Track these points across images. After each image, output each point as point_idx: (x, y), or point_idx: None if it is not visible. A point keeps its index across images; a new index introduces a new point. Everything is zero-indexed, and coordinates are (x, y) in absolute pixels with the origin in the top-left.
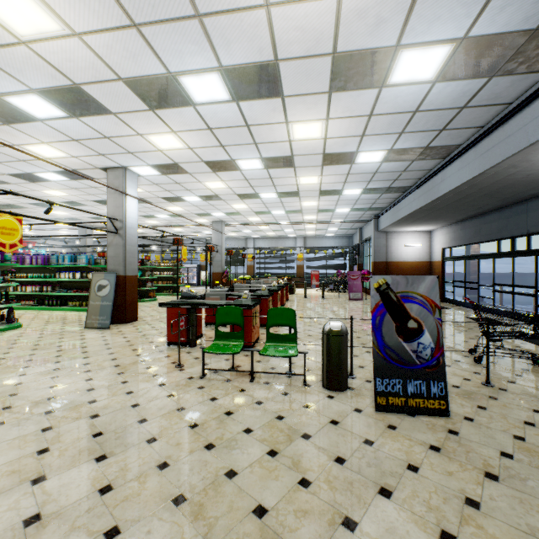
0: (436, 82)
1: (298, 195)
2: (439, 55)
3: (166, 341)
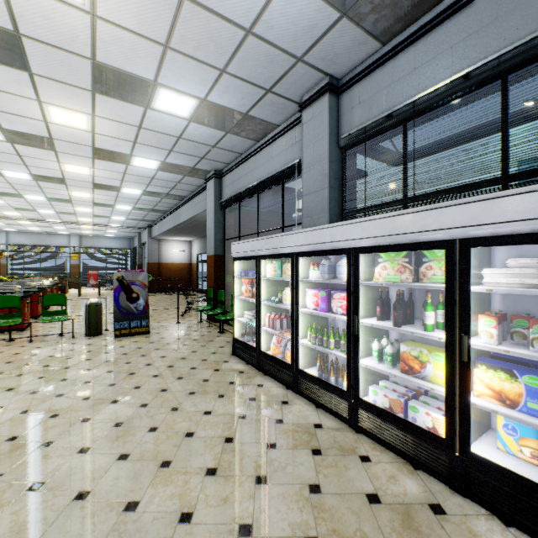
0: (159, 171)
1: (71, 202)
2: (155, 163)
3: None
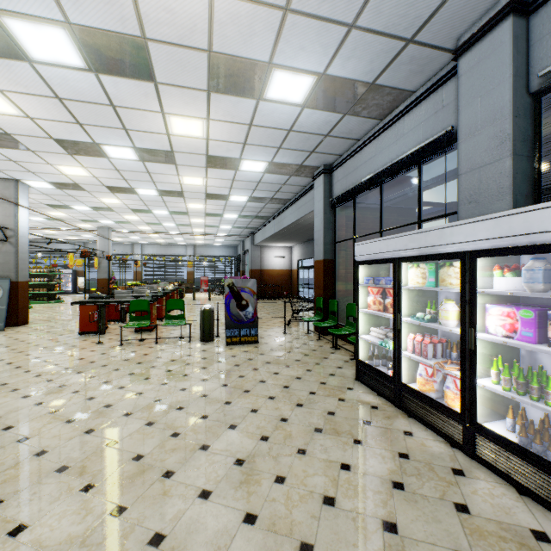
0: (265, 173)
1: (188, 214)
2: (262, 165)
3: (75, 333)
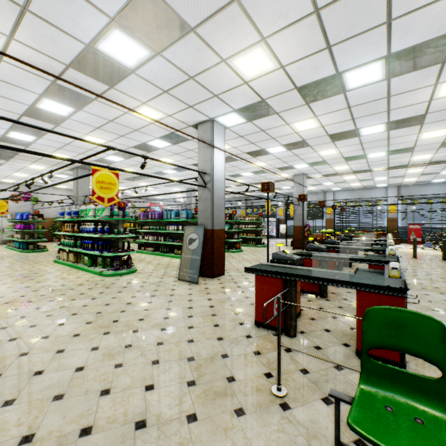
0: None
1: (420, 122)
2: None
3: (253, 315)
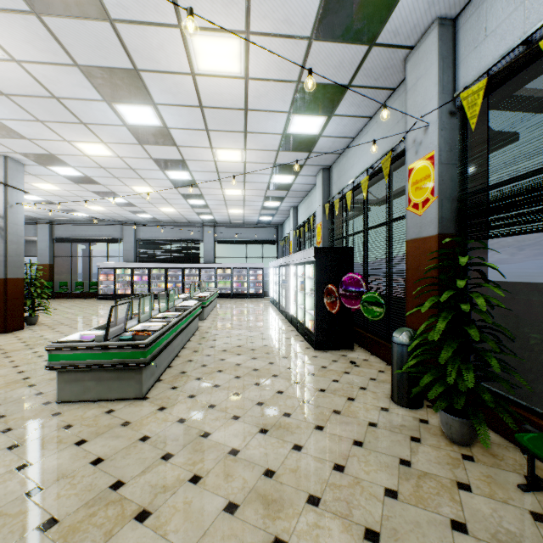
0: None
1: None
2: None
3: None
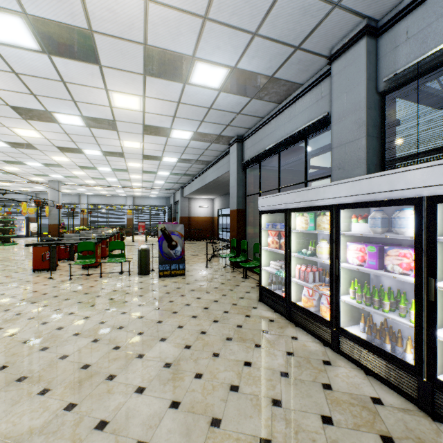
0: (191, 140)
1: (127, 171)
2: (189, 133)
3: (29, 271)
